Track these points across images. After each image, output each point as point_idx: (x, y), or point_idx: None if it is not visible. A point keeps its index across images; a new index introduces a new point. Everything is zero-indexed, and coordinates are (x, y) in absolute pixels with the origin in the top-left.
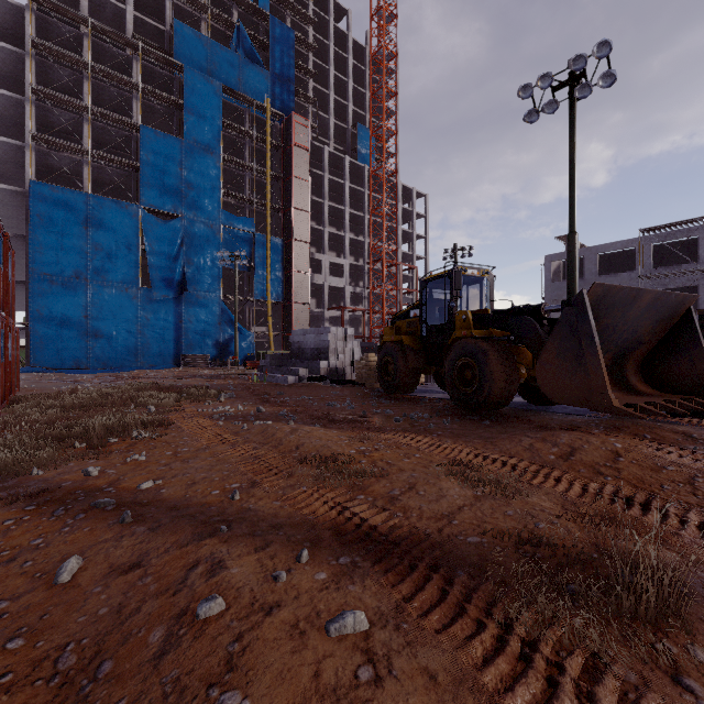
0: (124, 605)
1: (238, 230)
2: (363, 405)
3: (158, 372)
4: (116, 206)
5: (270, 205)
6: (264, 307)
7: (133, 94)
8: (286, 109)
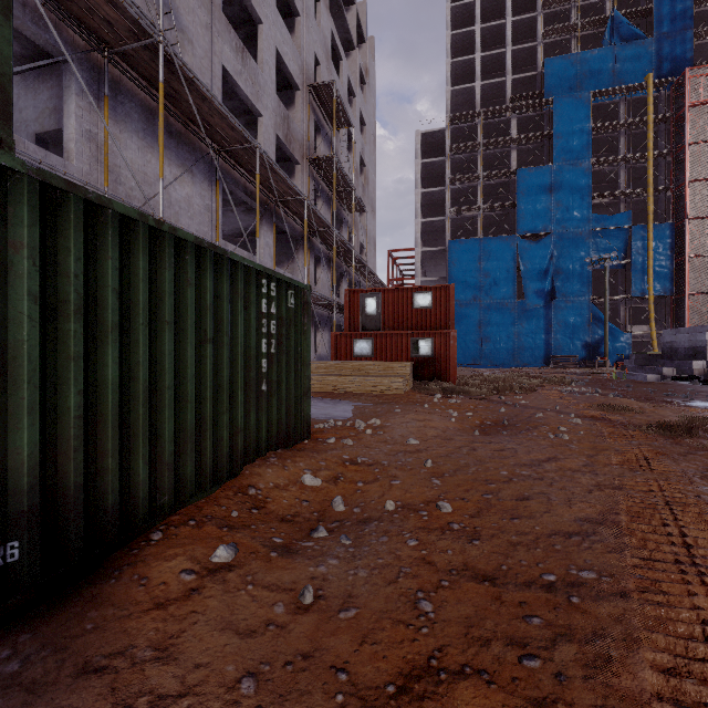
0: (517, 415)
1: (609, 229)
2: (704, 397)
3: (530, 369)
4: (498, 241)
5: (651, 190)
6: (644, 303)
7: (511, 146)
8: (679, 65)
